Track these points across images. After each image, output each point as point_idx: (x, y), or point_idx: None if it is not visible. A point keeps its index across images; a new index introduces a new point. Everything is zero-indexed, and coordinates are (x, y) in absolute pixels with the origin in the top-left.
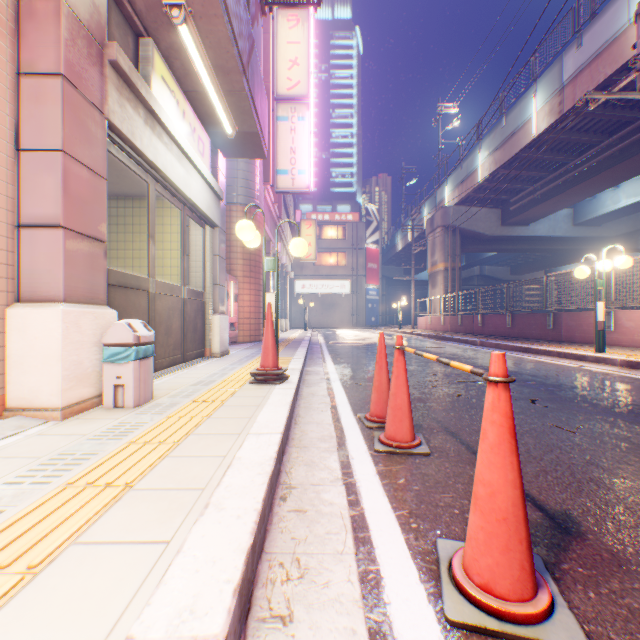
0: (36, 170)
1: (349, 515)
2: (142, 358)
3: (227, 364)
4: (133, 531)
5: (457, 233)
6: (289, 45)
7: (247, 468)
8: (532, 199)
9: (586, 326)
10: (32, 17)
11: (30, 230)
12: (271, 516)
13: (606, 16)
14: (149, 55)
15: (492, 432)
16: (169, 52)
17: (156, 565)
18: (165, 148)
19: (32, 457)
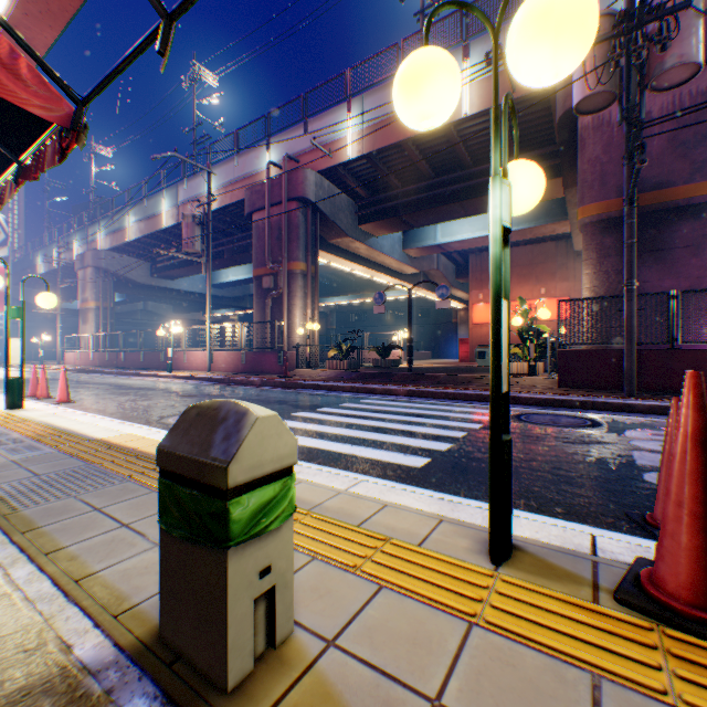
0: None
1: None
2: None
3: None
4: None
5: (112, 276)
6: None
7: None
8: (174, 264)
9: (179, 360)
10: None
11: None
12: None
13: (198, 181)
14: None
15: (64, 378)
16: None
17: None
18: None
19: None
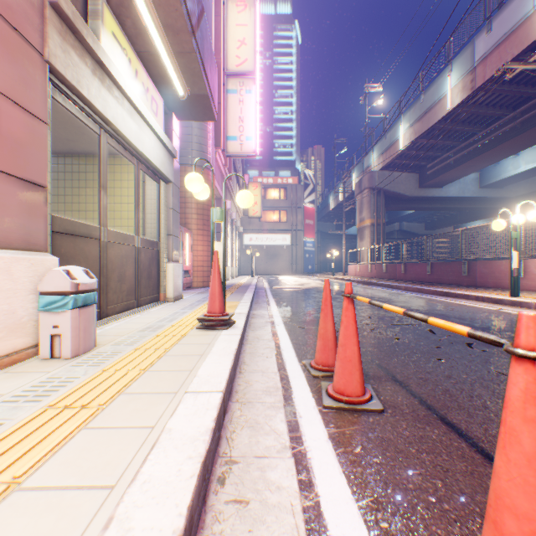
0: None
1: (301, 508)
2: (81, 306)
3: (179, 308)
4: None
5: (381, 194)
6: (238, 27)
7: (176, 448)
8: (446, 165)
9: (498, 273)
10: None
11: None
12: (203, 514)
13: (513, 4)
14: (98, 9)
15: (529, 436)
16: (120, 9)
17: None
18: (115, 101)
19: None
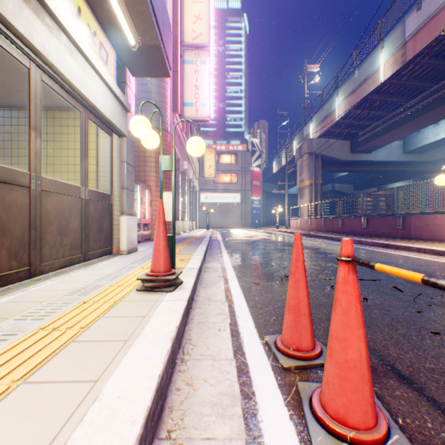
0: None
1: None
2: None
3: (128, 262)
4: None
5: (319, 158)
6: (194, 4)
7: None
8: (375, 132)
9: (433, 226)
10: None
11: None
12: None
13: None
14: None
15: None
16: None
17: None
18: (47, 30)
19: None
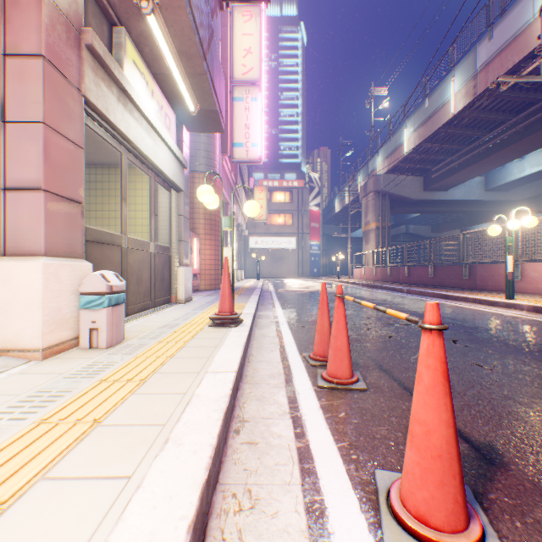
0: (20, 140)
1: (296, 447)
2: (114, 305)
3: (190, 309)
4: (98, 466)
5: (387, 197)
6: (244, 36)
7: (204, 405)
8: (450, 168)
9: (497, 276)
10: (16, 5)
11: (15, 192)
12: (226, 448)
13: (514, 12)
14: (122, 41)
15: (427, 375)
16: (139, 39)
17: (117, 501)
18: (136, 122)
19: (12, 394)
